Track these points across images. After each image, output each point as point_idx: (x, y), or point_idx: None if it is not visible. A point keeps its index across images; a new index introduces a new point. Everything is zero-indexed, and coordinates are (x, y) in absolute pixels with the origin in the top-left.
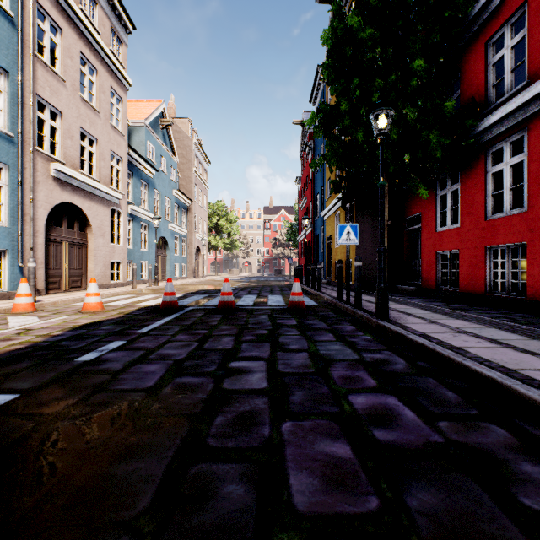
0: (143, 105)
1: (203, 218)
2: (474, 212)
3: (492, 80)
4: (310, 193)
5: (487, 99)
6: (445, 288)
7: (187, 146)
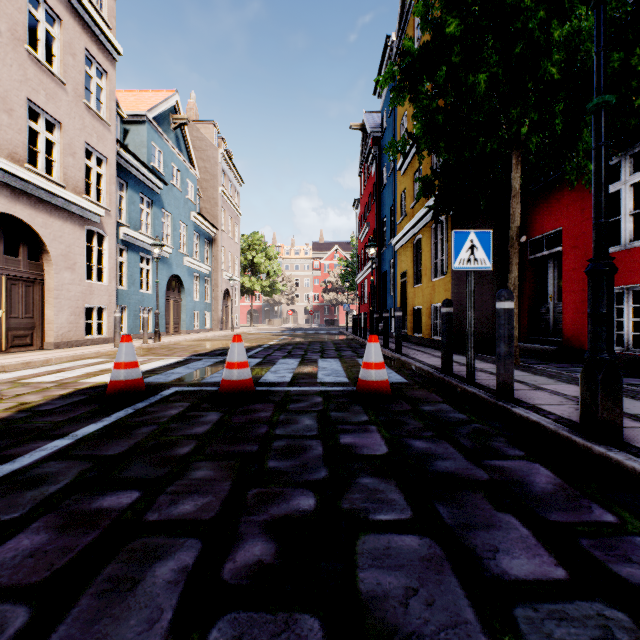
0: (147, 96)
1: (234, 253)
2: None
3: None
4: (374, 217)
5: None
6: (617, 349)
7: (212, 157)
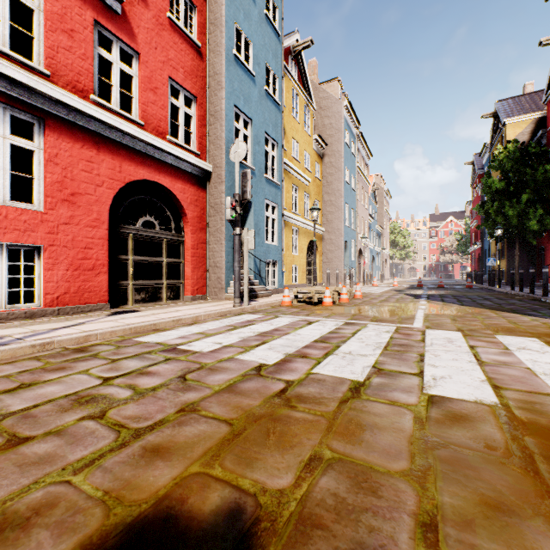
0: None
1: (387, 238)
2: None
3: None
4: (479, 220)
5: None
6: None
7: (380, 193)
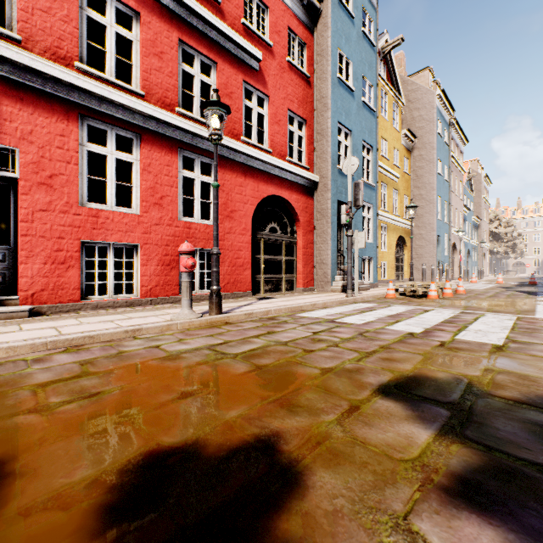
0: None
1: (486, 230)
2: None
3: None
4: None
5: None
6: None
7: (476, 180)
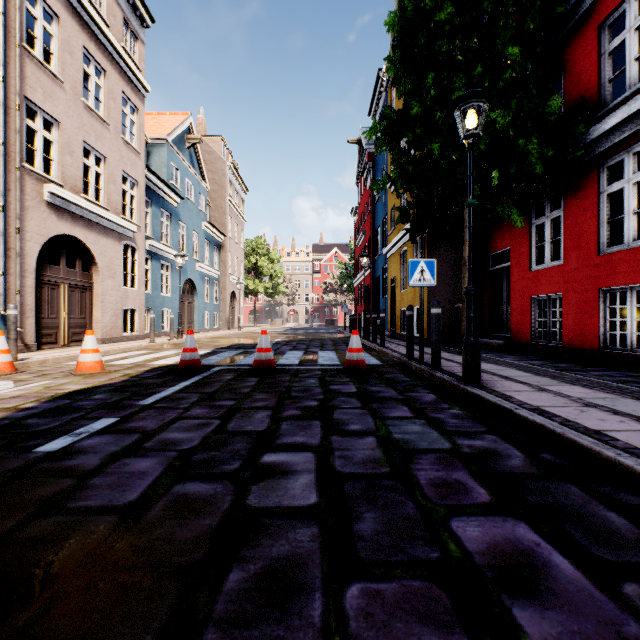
0: (165, 119)
1: (240, 258)
2: (583, 244)
3: (608, 73)
4: (369, 226)
5: (601, 98)
6: (543, 342)
7: (220, 170)
